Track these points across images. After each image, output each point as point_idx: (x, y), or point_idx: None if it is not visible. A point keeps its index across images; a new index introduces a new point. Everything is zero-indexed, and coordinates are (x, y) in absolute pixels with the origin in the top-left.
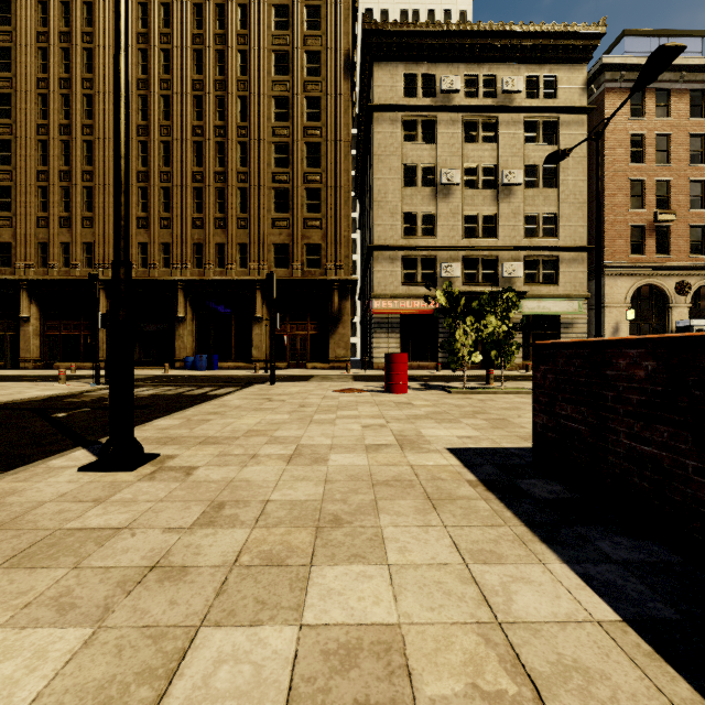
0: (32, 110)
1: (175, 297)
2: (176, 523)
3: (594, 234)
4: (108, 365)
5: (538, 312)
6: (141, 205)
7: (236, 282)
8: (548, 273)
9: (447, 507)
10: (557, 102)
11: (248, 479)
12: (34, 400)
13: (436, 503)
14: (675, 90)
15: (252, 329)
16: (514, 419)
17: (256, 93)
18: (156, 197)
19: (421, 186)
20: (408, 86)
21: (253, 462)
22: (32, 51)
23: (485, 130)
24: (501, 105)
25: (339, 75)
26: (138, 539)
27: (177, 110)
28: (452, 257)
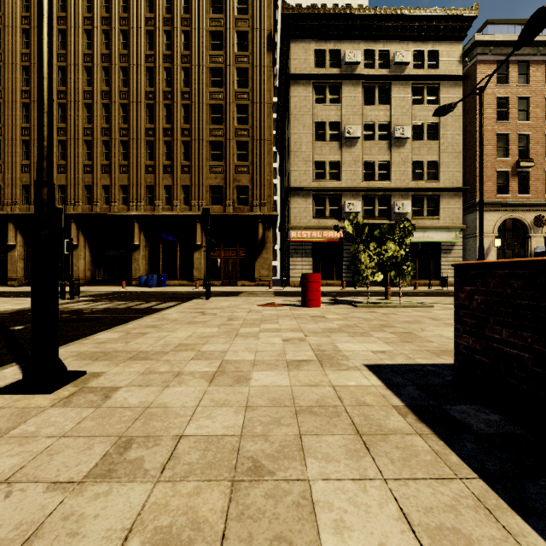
0: (17, 79)
1: (132, 229)
2: (67, 474)
3: (468, 177)
4: (72, 283)
5: (423, 240)
6: (104, 155)
7: (180, 216)
8: (431, 209)
9: (381, 446)
10: (439, 72)
11: (166, 404)
12: (3, 313)
13: (368, 441)
14: (534, 62)
15: (193, 254)
16: (419, 332)
17: (196, 64)
18: (117, 148)
19: (329, 139)
20: (318, 59)
21: (176, 381)
22: (17, 31)
23: (380, 94)
24: (393, 74)
25: (263, 50)
26: (10, 503)
27: (133, 79)
28: (353, 196)
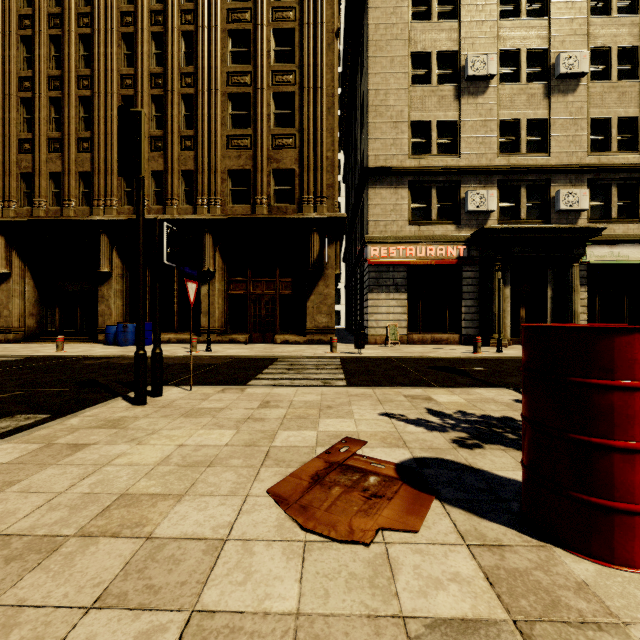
0: None
1: (98, 246)
2: None
3: None
4: None
5: (613, 260)
6: (54, 122)
7: (177, 223)
8: (622, 205)
9: None
10: None
11: None
12: None
13: None
14: None
15: (201, 289)
16: None
17: None
18: (73, 110)
19: (436, 84)
20: None
21: None
22: None
23: (529, 1)
24: None
25: None
26: None
27: None
28: (482, 183)
